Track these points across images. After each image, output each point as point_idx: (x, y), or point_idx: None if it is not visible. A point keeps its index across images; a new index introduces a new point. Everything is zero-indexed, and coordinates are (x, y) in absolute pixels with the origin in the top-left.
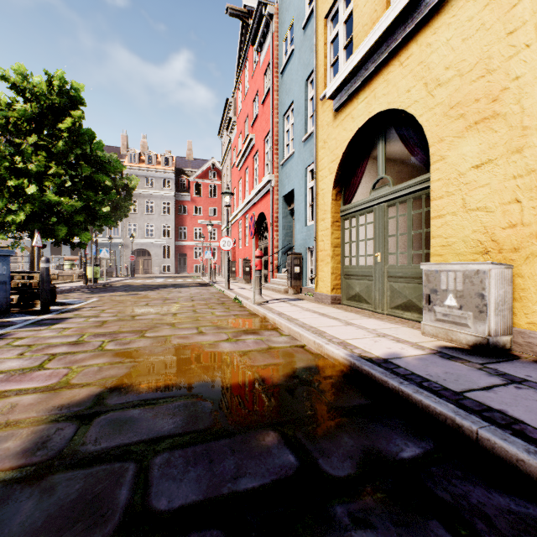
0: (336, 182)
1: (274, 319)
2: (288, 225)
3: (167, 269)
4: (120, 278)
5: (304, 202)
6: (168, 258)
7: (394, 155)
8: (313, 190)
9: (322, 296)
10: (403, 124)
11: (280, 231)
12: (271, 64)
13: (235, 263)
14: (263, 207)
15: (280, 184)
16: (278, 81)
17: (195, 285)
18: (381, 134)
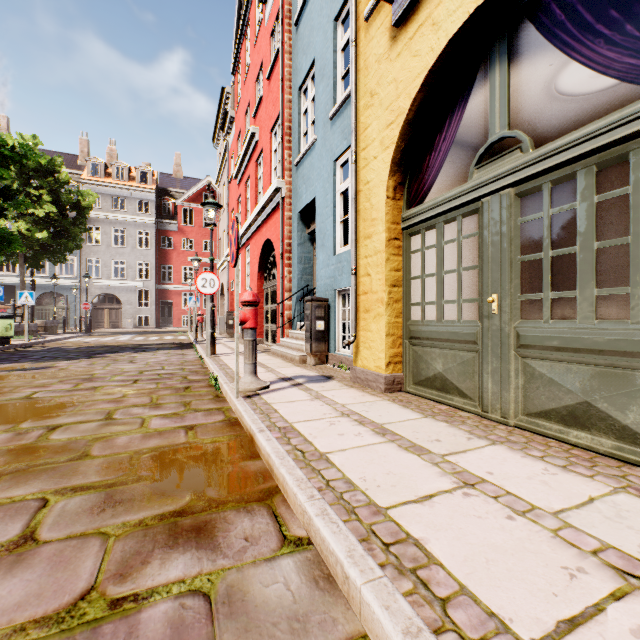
0: (394, 164)
1: (270, 458)
2: (306, 256)
3: (146, 322)
4: (63, 336)
5: (333, 216)
6: (147, 306)
7: (535, 83)
8: (346, 197)
9: (368, 376)
10: (560, 7)
11: (294, 265)
12: (280, 11)
13: (233, 314)
14: (269, 232)
15: (294, 194)
16: (292, 39)
17: (168, 347)
18: (499, 47)
